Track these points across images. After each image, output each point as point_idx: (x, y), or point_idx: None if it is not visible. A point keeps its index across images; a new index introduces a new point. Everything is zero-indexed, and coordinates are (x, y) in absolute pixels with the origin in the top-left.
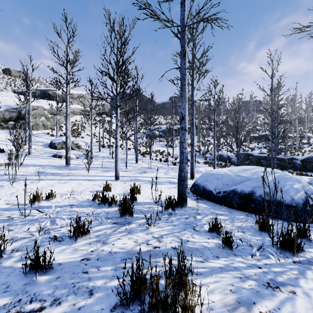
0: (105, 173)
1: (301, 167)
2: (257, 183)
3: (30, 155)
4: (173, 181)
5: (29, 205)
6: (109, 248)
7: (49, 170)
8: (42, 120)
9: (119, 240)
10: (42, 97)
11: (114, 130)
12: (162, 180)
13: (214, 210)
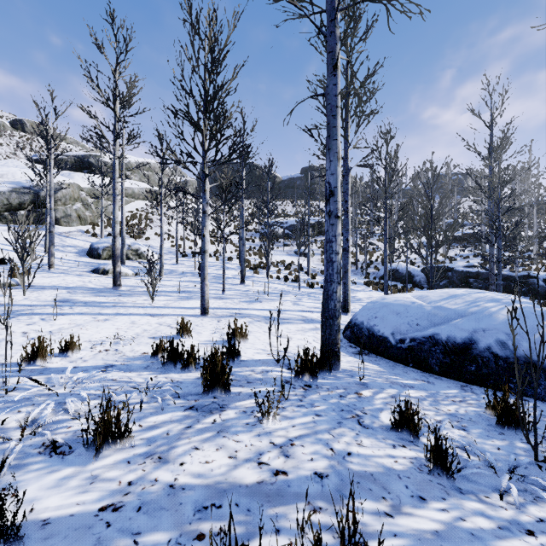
0: (184, 303)
1: (545, 293)
2: (481, 323)
3: (51, 269)
4: (311, 317)
5: (23, 365)
6: (170, 475)
7: (81, 297)
8: (77, 207)
9: (195, 453)
10: (79, 168)
11: None
12: (290, 316)
13: (395, 377)
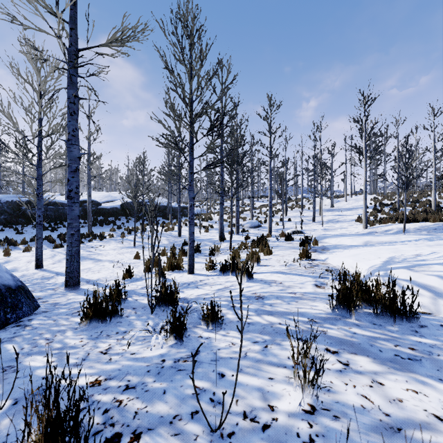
0: None
1: None
2: None
3: None
4: None
5: None
6: None
7: None
8: None
9: (439, 411)
10: None
11: None
12: None
13: None
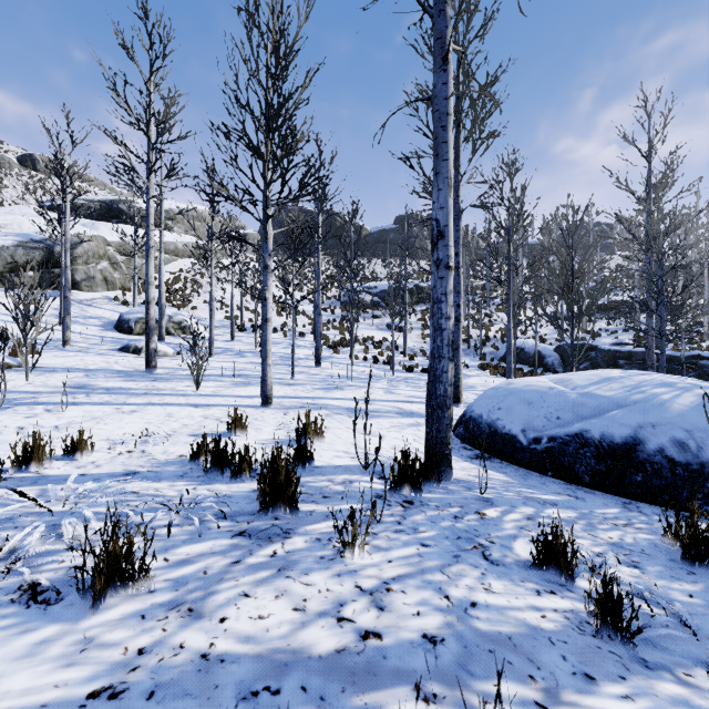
0: (240, 390)
1: None
2: (649, 416)
3: (66, 346)
4: (410, 409)
5: (11, 472)
6: (204, 639)
7: (103, 382)
8: (103, 267)
9: (243, 603)
10: (106, 217)
11: None
12: (381, 407)
13: (530, 490)
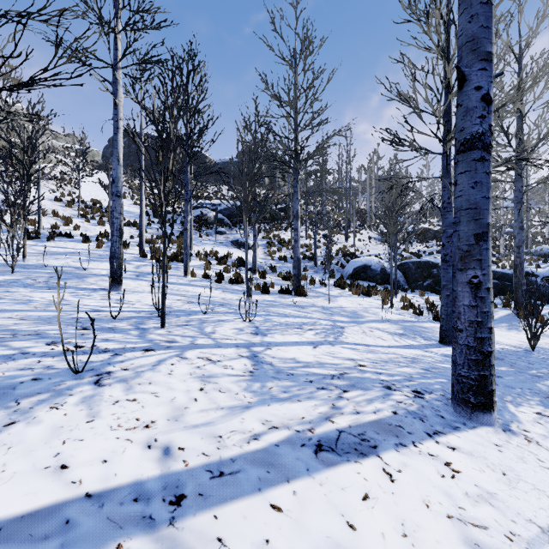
0: None
1: None
2: None
3: None
4: None
5: None
6: None
7: None
8: None
9: None
10: None
11: (93, 200)
12: None
13: None
